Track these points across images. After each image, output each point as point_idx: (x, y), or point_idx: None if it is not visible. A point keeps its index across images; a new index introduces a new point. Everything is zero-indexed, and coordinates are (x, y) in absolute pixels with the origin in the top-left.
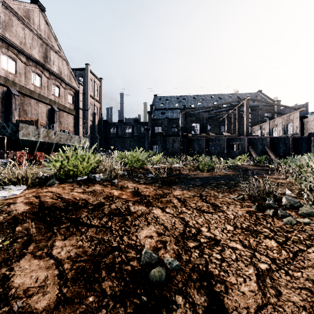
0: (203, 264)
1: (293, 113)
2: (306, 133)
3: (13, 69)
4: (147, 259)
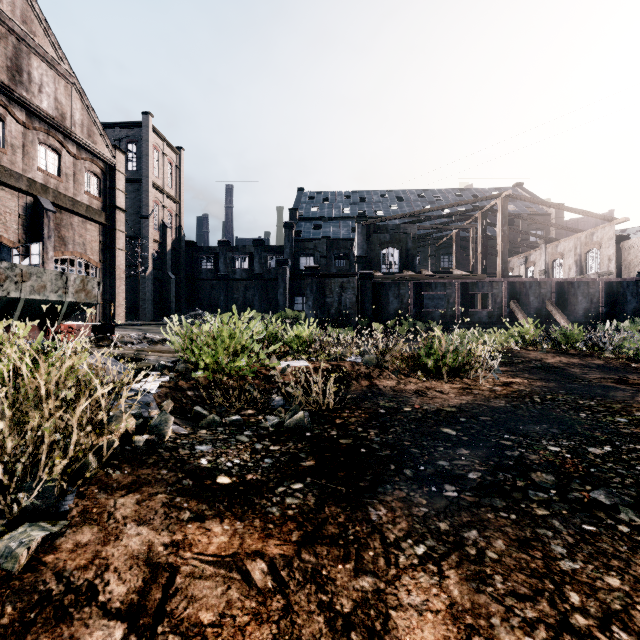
0: None
1: (600, 228)
2: (628, 271)
3: None
4: None
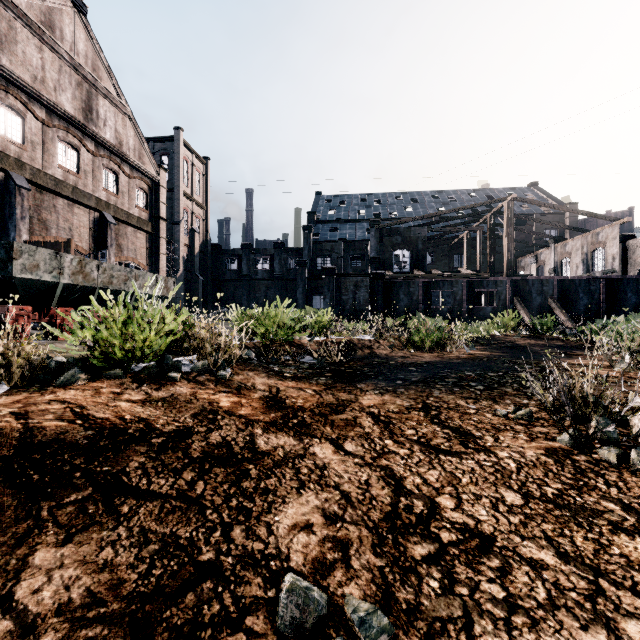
0: (459, 621)
1: (605, 228)
2: (634, 269)
3: (17, 135)
4: (297, 612)
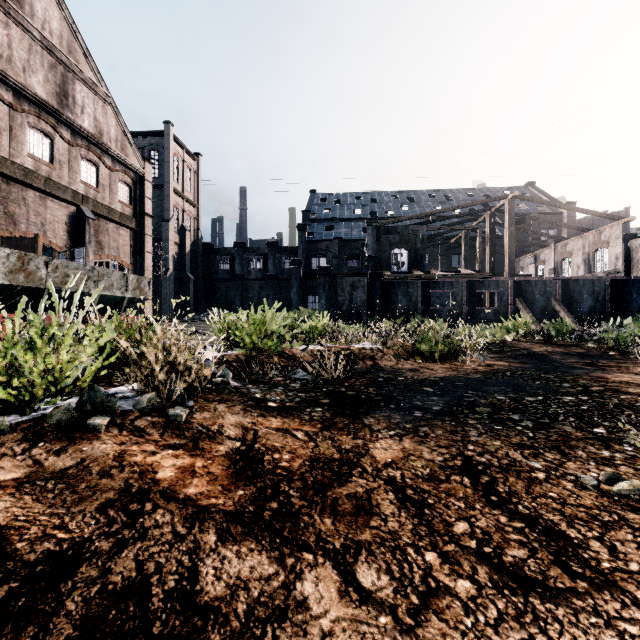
0: None
1: (608, 228)
2: (637, 270)
3: None
4: None
